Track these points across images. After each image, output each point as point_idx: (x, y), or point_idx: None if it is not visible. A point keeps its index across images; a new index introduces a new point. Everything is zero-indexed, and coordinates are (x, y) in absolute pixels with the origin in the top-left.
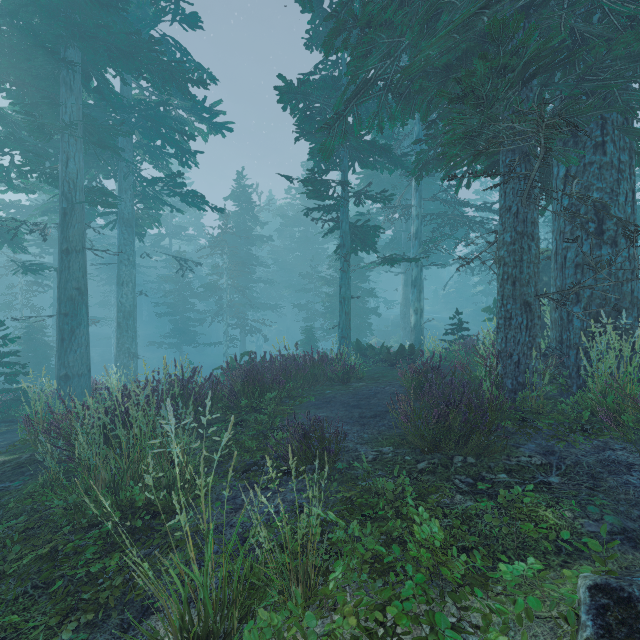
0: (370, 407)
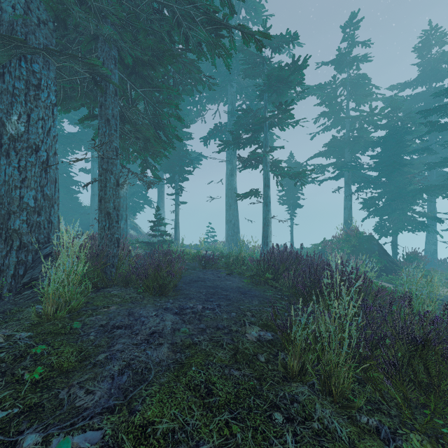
0: (203, 286)
